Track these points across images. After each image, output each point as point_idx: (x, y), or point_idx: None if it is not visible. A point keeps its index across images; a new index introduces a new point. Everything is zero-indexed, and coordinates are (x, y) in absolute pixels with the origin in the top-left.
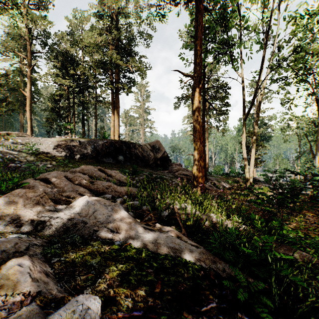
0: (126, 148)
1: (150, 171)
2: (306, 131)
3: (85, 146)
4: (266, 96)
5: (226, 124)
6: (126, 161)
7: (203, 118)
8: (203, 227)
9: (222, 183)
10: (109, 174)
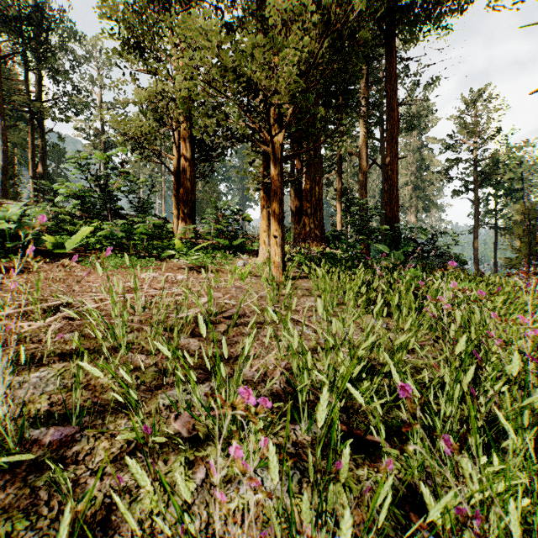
0: None
1: None
2: None
3: None
4: None
5: None
6: None
7: (494, 242)
8: None
9: None
10: None
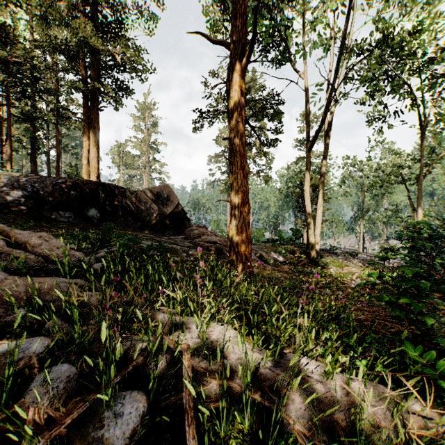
0: (106, 196)
1: (149, 237)
2: (373, 181)
3: (12, 187)
4: (320, 136)
5: (270, 168)
6: (105, 219)
7: None
8: (293, 440)
9: (272, 255)
10: (23, 242)
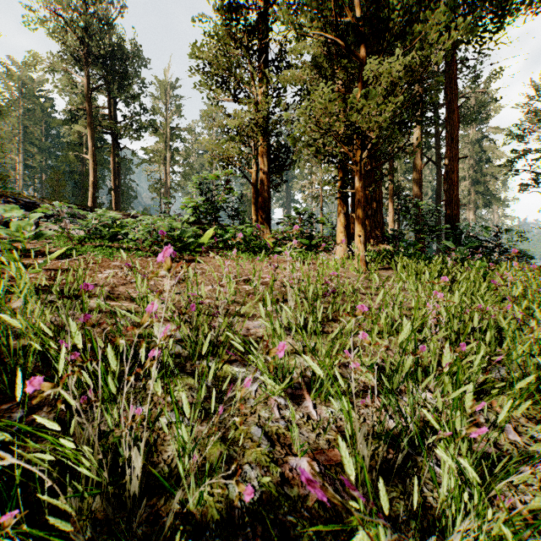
0: None
1: None
2: None
3: None
4: None
5: None
6: None
7: None
8: None
9: None
10: None
